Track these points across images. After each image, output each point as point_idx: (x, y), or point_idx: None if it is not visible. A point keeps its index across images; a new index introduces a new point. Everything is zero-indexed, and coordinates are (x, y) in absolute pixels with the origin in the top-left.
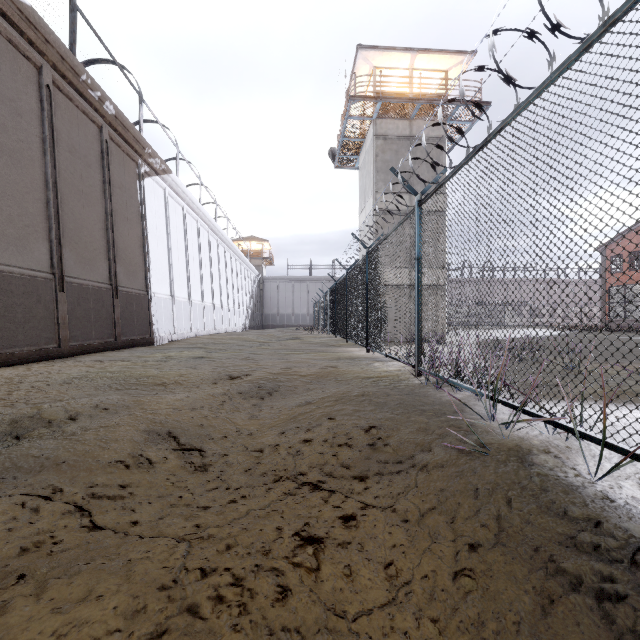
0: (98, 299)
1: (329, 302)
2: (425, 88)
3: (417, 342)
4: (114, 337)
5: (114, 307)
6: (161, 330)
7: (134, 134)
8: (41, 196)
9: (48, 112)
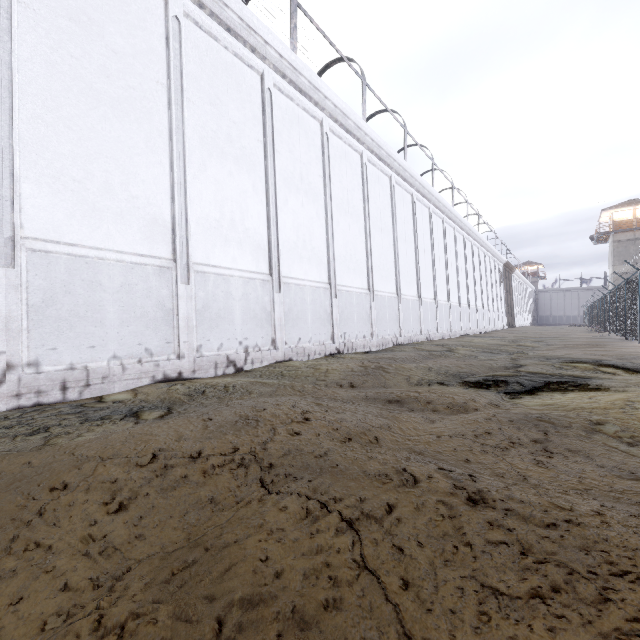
0: (510, 315)
1: (589, 312)
2: (639, 222)
3: (597, 324)
4: (512, 325)
5: (511, 317)
6: (515, 323)
7: (512, 267)
8: (506, 295)
9: (506, 277)
